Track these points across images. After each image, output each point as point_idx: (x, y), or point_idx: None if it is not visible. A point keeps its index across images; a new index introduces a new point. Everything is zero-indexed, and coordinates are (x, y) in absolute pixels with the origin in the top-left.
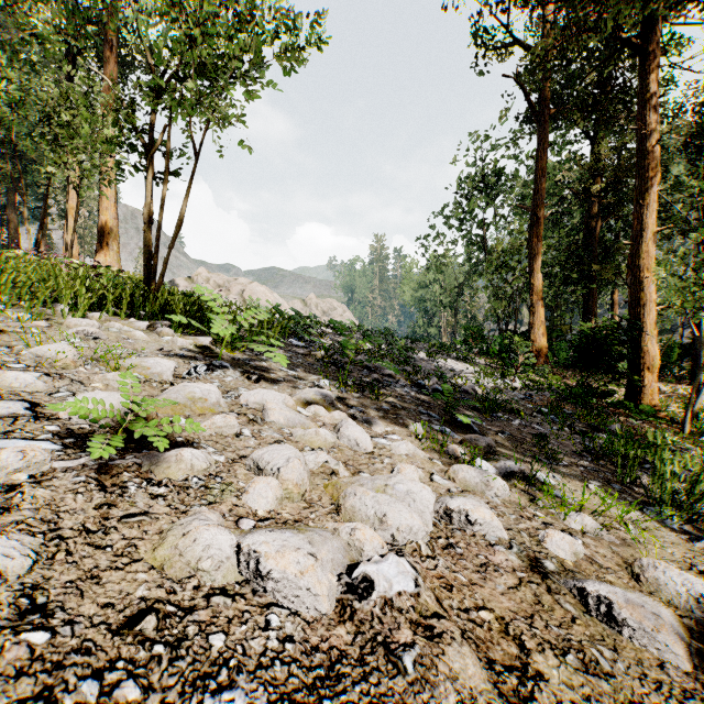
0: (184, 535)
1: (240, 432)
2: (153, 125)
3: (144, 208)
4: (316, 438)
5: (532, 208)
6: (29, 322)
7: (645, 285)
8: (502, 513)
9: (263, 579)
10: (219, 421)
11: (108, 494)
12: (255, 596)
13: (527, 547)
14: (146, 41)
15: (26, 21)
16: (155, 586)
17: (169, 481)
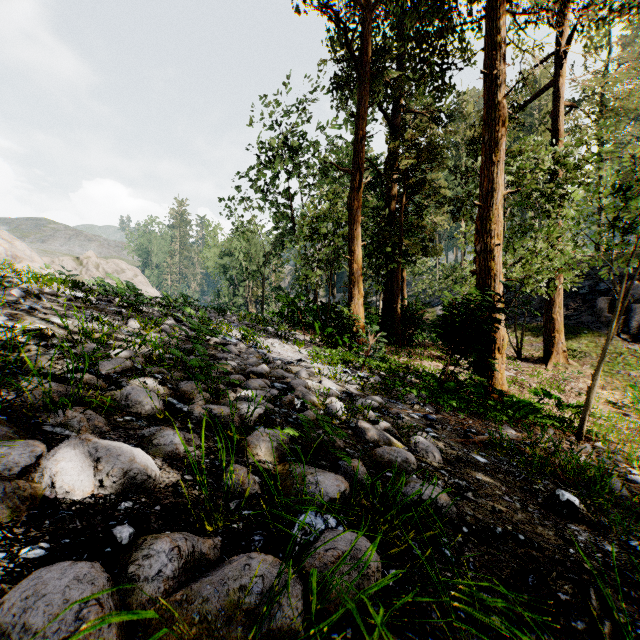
0: None
1: None
2: None
3: None
4: None
5: (353, 170)
6: None
7: (495, 253)
8: None
9: None
10: None
11: None
12: None
13: None
14: None
15: None
16: None
17: None
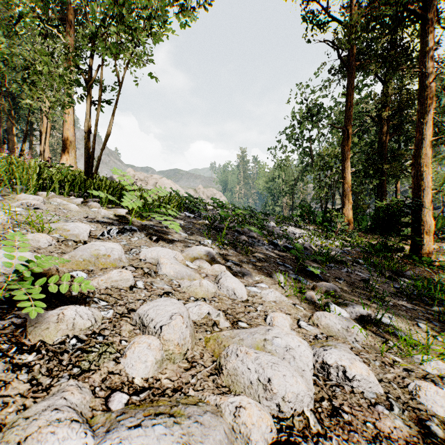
0: (19, 443)
1: (134, 285)
2: (91, 66)
3: (85, 122)
4: (199, 289)
5: (344, 127)
6: None
7: (423, 176)
8: (367, 360)
9: None
10: (115, 276)
11: None
12: None
13: (404, 403)
14: (84, 4)
15: (11, 2)
16: None
17: (43, 345)
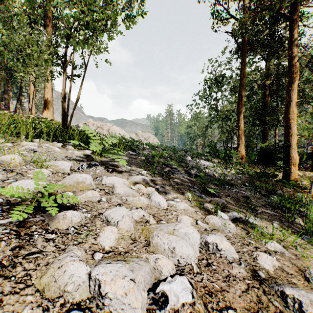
0: (59, 268)
1: (100, 199)
2: (66, 53)
3: (62, 91)
4: (138, 202)
5: (239, 91)
6: (3, 144)
7: (291, 126)
8: (233, 242)
9: (103, 297)
10: (89, 194)
11: (21, 240)
12: (98, 308)
13: (248, 263)
14: (62, 13)
15: (10, 7)
16: (36, 305)
17: (58, 230)
